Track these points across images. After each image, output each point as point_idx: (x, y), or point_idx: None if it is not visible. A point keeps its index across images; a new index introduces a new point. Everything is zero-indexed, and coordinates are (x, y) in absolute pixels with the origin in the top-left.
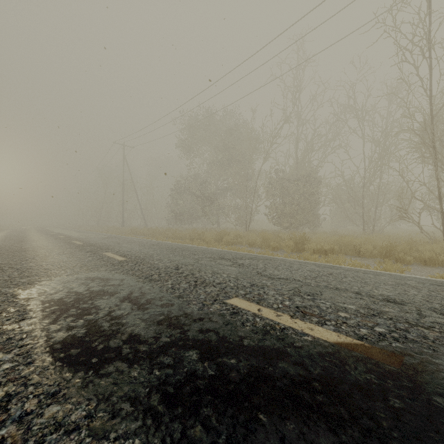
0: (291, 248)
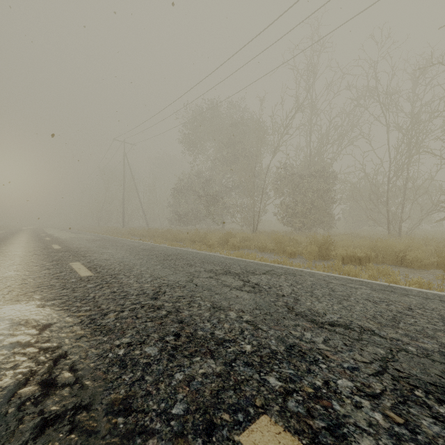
0: (313, 255)
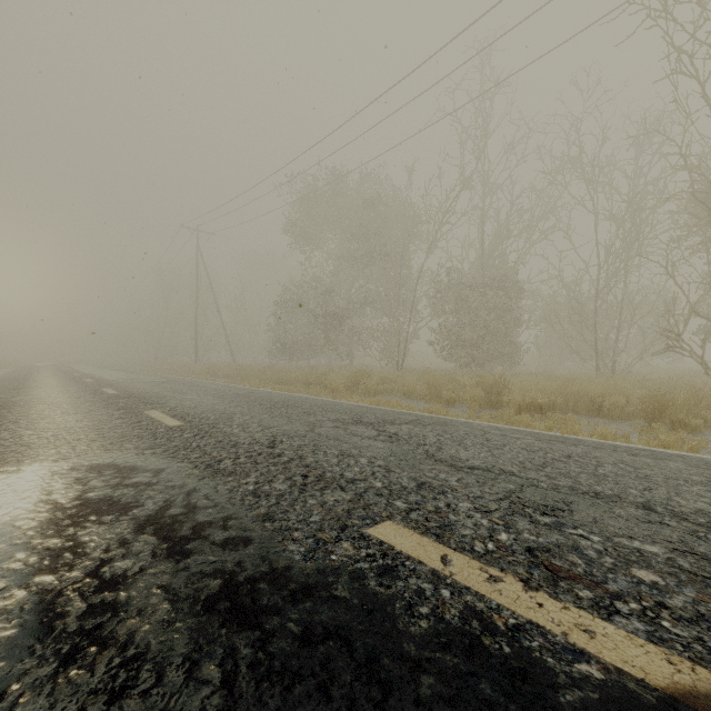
0: (478, 402)
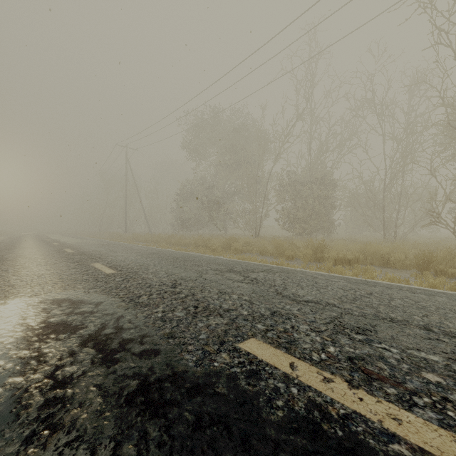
0: (308, 257)
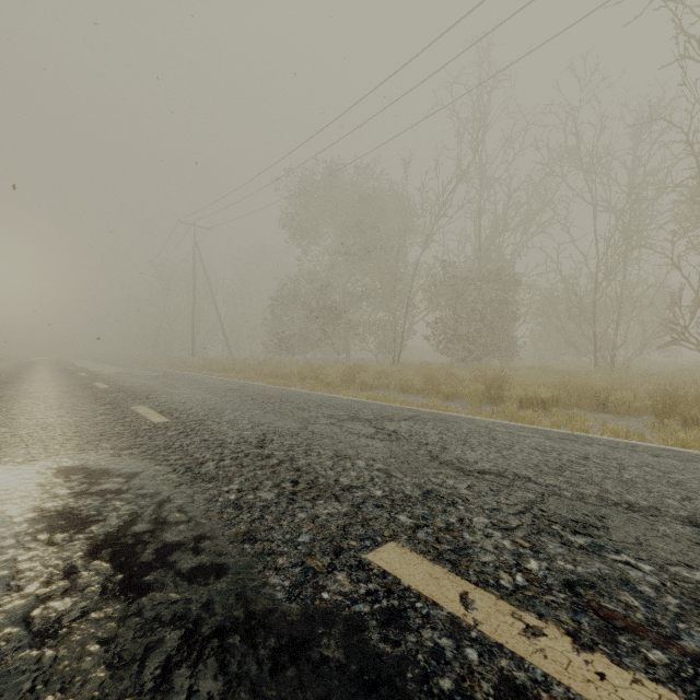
0: (478, 397)
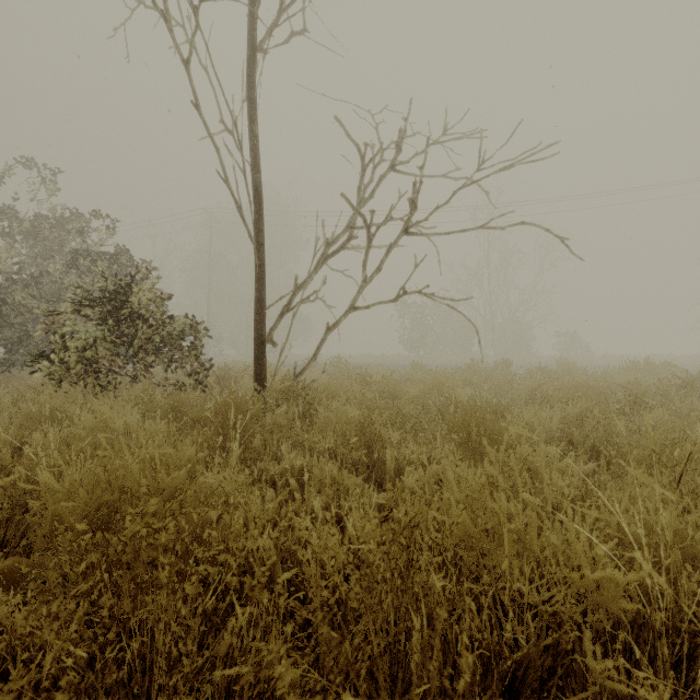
0: None
